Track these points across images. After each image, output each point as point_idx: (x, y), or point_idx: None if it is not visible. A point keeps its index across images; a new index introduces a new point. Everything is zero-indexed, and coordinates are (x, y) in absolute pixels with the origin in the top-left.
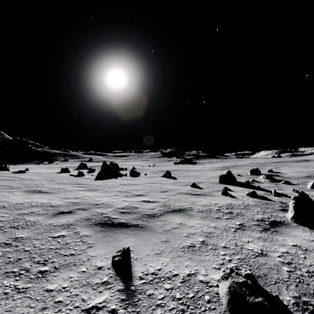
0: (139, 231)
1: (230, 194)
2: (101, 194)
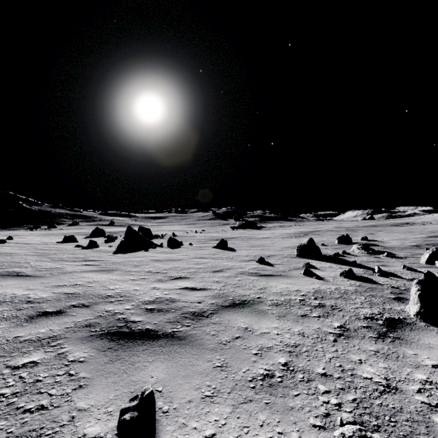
0: (176, 347)
1: (315, 274)
2: (119, 277)
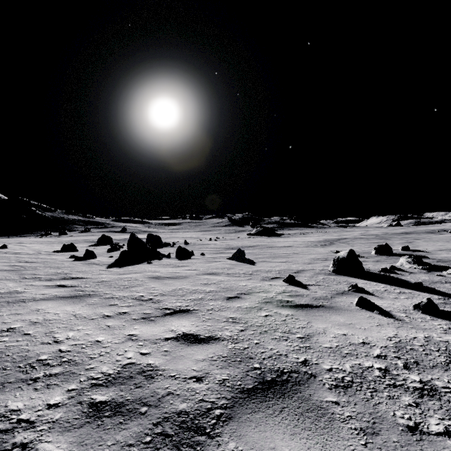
0: None
1: (373, 304)
2: (88, 311)
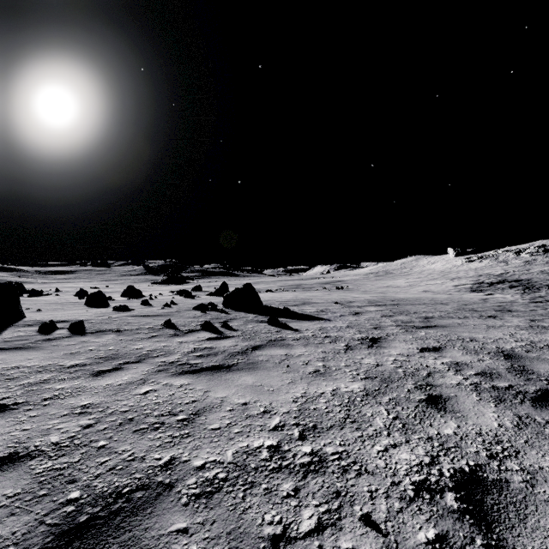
0: None
1: None
2: None
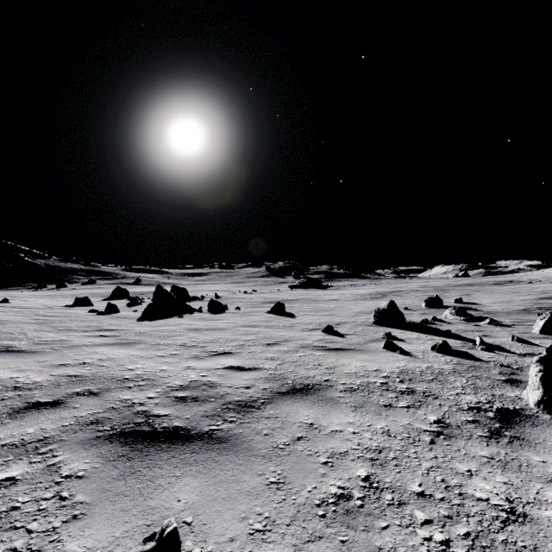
0: (214, 454)
1: (399, 347)
2: (143, 353)
